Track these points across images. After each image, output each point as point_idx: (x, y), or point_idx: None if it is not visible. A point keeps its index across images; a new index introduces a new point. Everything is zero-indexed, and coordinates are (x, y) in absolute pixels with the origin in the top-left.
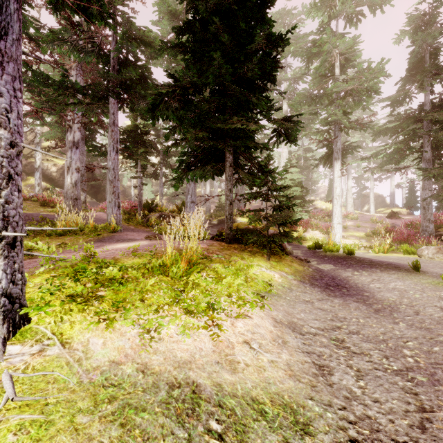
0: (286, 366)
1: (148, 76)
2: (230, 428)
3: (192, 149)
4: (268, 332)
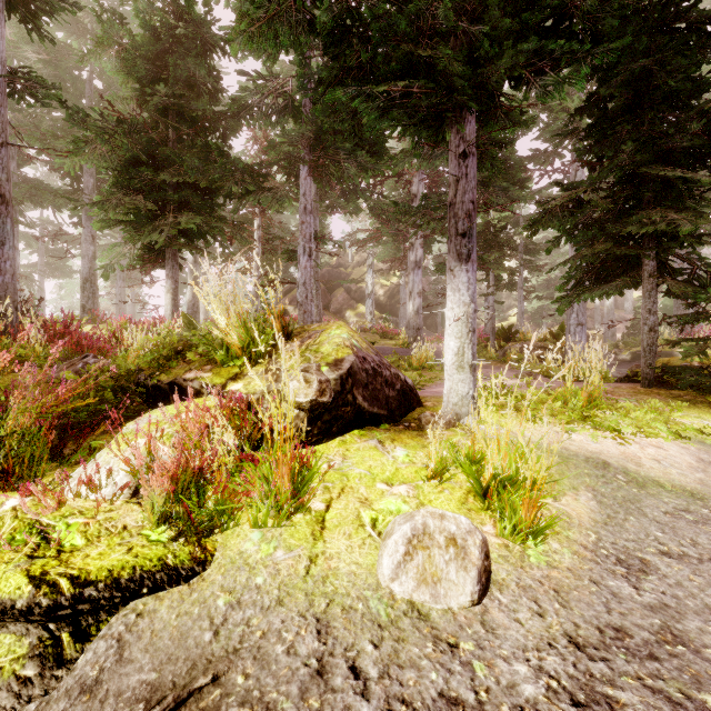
0: (696, 479)
1: (510, 158)
2: (632, 482)
3: (587, 262)
4: (685, 461)
